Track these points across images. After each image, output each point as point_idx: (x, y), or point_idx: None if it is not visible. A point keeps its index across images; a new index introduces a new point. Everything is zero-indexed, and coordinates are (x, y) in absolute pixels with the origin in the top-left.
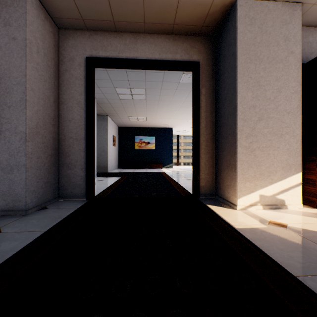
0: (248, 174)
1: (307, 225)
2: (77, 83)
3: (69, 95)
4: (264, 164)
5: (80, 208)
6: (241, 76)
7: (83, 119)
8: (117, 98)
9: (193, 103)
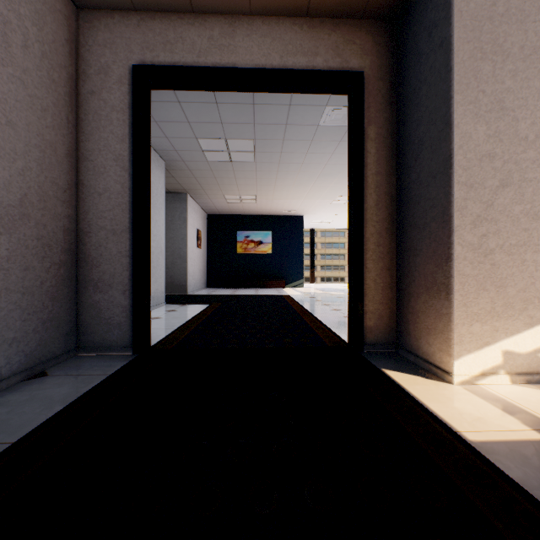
0: (477, 304)
1: None
2: (114, 118)
3: (98, 142)
4: (514, 282)
5: (114, 377)
6: (463, 89)
7: (127, 191)
8: (202, 159)
9: (350, 158)
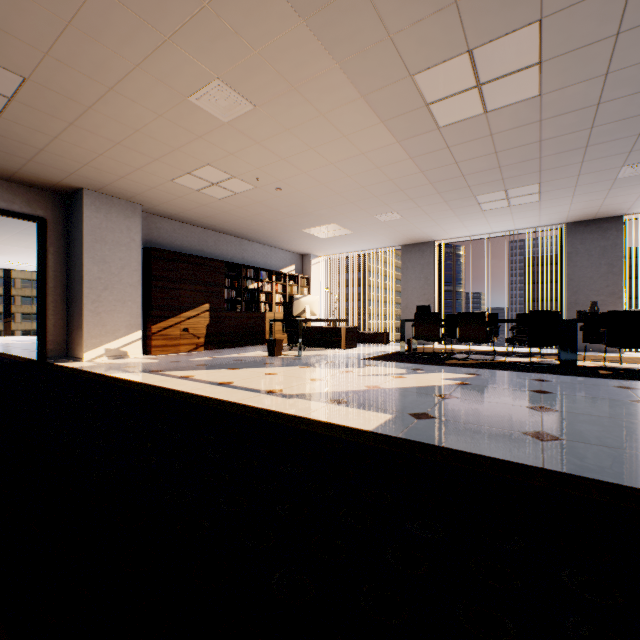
0: (95, 332)
1: (129, 361)
2: None
3: None
4: (110, 324)
5: None
6: (89, 252)
7: None
8: None
9: (39, 260)
